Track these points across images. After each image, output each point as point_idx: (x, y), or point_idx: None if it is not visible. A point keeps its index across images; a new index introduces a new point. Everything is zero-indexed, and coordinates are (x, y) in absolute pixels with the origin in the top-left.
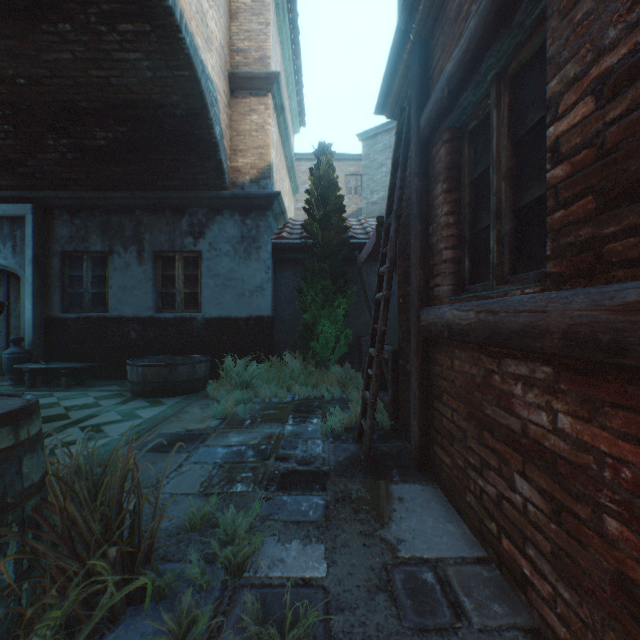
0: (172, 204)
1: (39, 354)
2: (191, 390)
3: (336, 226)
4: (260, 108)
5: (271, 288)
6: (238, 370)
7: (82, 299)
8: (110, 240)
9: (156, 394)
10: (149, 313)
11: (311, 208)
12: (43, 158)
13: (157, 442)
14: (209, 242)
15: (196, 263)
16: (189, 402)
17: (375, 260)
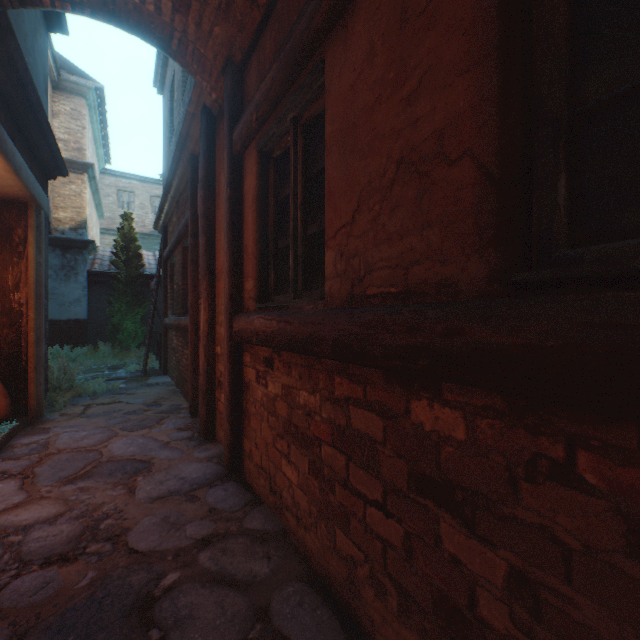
0: None
1: None
2: None
3: (136, 265)
4: (78, 181)
5: (87, 300)
6: (66, 352)
7: None
8: None
9: None
10: None
11: (118, 251)
12: None
13: None
14: None
15: None
16: None
17: None
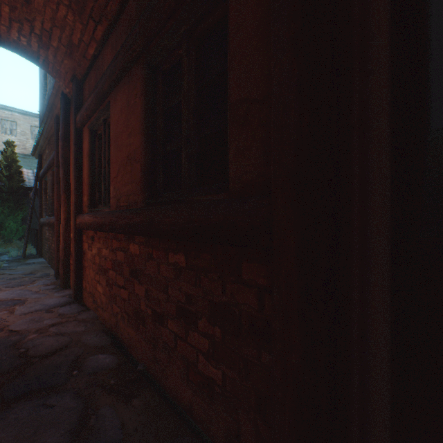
0: None
1: None
2: None
3: (17, 180)
4: None
5: None
6: None
7: None
8: None
9: None
10: None
11: (2, 169)
12: None
13: None
14: None
15: None
16: None
17: None
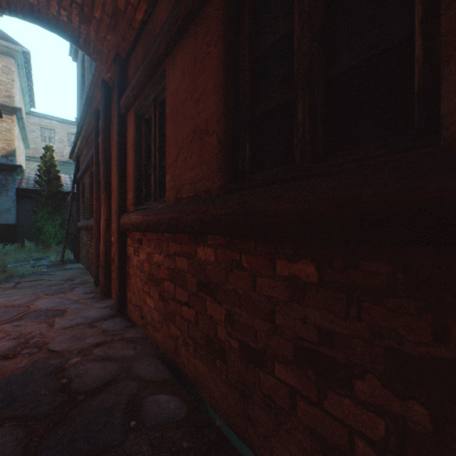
0: None
1: None
2: None
3: (56, 184)
4: (9, 121)
5: (16, 210)
6: None
7: None
8: None
9: None
10: None
11: (41, 174)
12: None
13: None
14: None
15: None
16: None
17: None
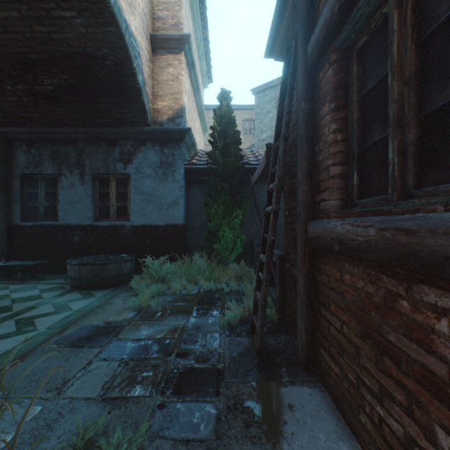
0: (107, 137)
1: (3, 254)
2: (118, 283)
3: (234, 154)
4: (175, 63)
5: (184, 202)
6: (156, 267)
7: (37, 211)
8: (59, 165)
9: (89, 287)
10: (89, 222)
11: (215, 140)
12: (4, 100)
13: (76, 335)
14: (135, 167)
15: (126, 183)
16: (115, 294)
17: (264, 181)
